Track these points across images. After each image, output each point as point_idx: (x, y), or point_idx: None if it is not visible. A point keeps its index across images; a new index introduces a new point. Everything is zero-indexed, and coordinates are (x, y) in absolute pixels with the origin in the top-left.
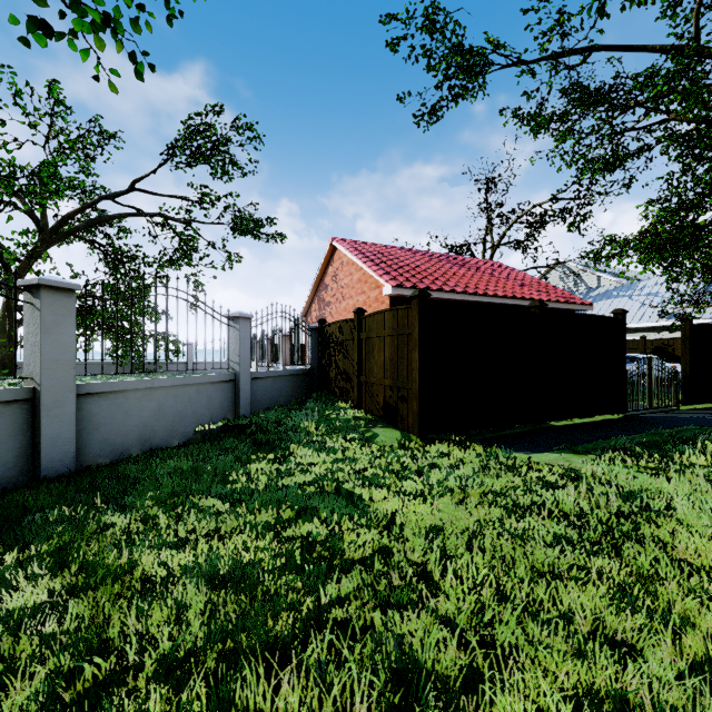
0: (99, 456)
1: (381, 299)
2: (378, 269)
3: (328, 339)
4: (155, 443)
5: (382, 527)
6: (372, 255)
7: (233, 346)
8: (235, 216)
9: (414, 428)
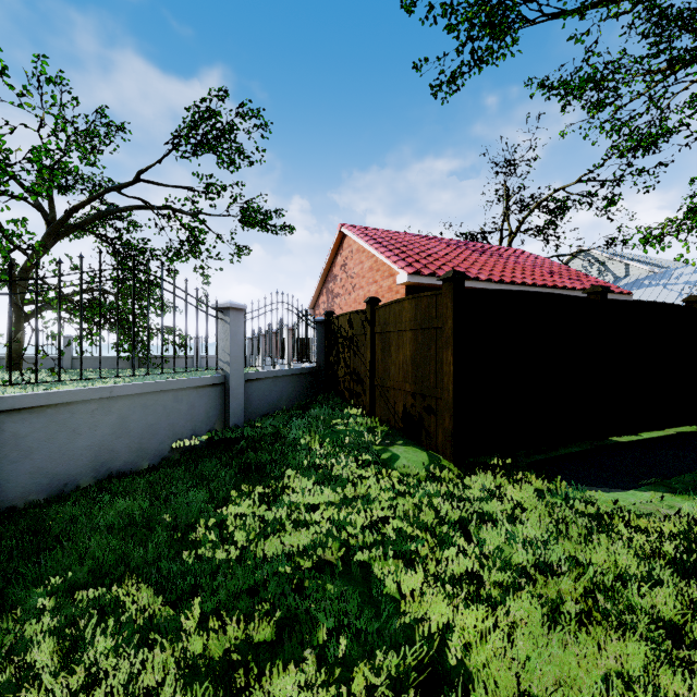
0: (30, 492)
1: (395, 289)
2: (392, 255)
3: (336, 334)
4: (115, 467)
5: (423, 666)
6: (384, 241)
7: (222, 343)
8: (243, 208)
9: (446, 450)
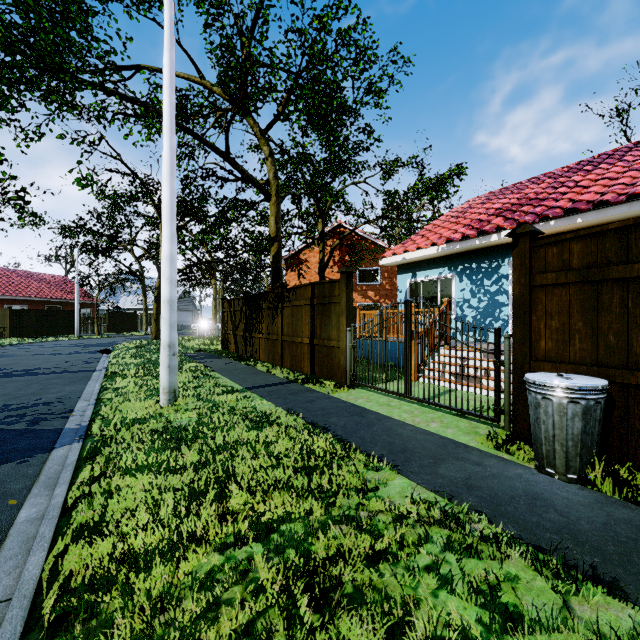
0: None
1: None
2: None
3: None
4: None
5: None
6: None
7: None
8: None
9: (8, 336)
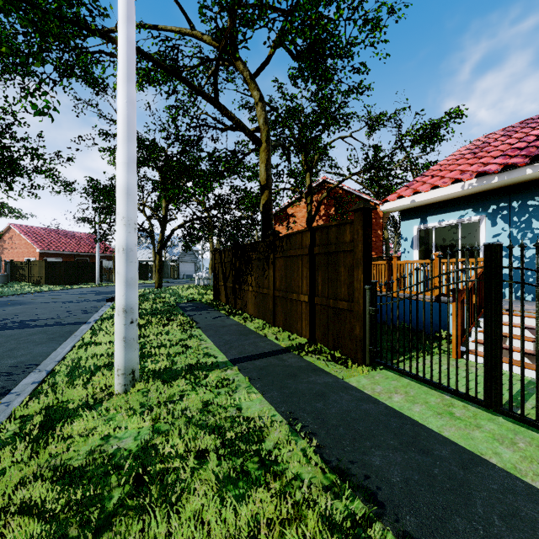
0: None
1: (35, 252)
2: (34, 243)
3: (16, 266)
4: None
5: None
6: (31, 235)
7: None
8: None
9: (44, 284)
